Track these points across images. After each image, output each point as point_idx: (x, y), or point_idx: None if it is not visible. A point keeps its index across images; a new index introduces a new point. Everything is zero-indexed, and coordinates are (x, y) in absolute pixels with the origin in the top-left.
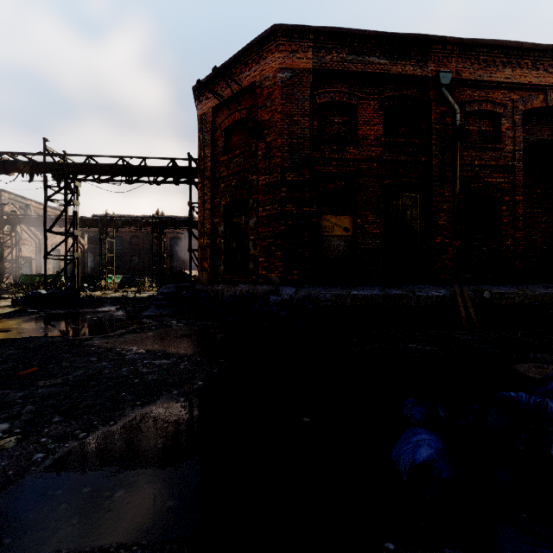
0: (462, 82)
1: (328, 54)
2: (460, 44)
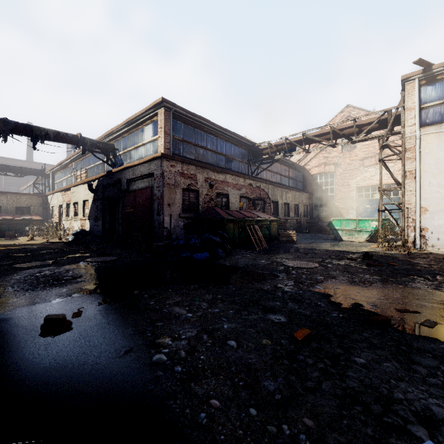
0: None
1: None
2: None
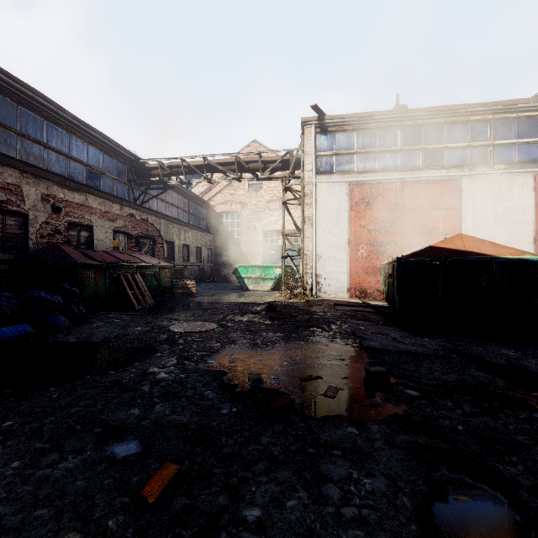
0: None
1: None
2: None
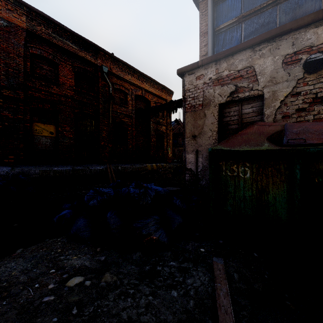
0: (113, 74)
1: (39, 25)
2: (111, 56)
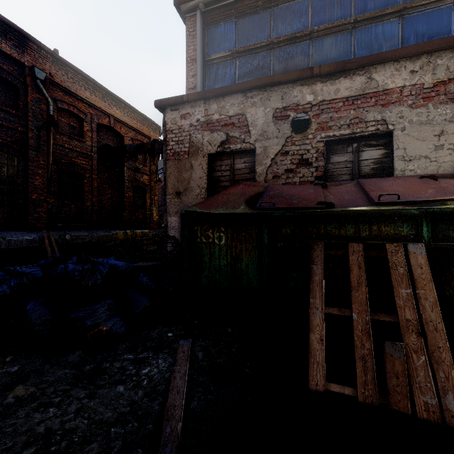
0: (56, 84)
1: None
2: (53, 55)
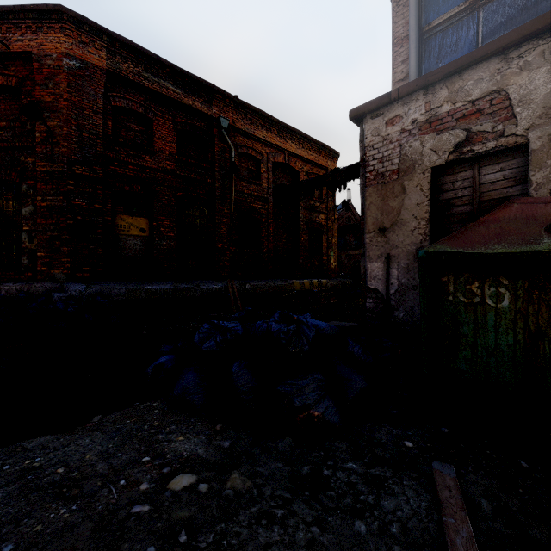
0: (237, 129)
1: (124, 62)
2: (234, 101)
